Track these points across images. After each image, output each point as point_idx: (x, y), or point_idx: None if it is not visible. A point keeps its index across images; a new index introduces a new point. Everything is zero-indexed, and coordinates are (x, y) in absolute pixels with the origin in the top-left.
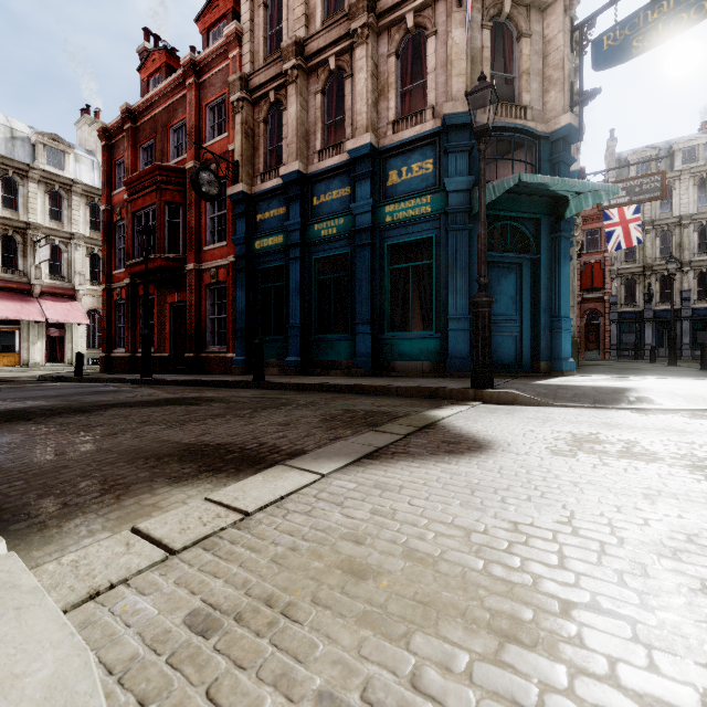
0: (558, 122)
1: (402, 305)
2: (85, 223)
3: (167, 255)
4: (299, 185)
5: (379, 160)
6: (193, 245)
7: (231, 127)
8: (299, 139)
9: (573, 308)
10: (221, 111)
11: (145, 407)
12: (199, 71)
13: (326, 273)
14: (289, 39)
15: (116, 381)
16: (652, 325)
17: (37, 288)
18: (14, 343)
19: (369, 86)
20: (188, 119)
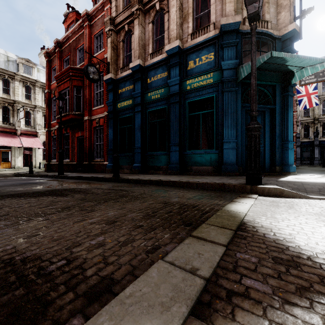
0: (287, 28)
1: (196, 135)
2: (42, 101)
3: (74, 112)
4: (140, 72)
5: (183, 56)
6: (87, 107)
7: (106, 45)
8: (140, 48)
9: None
10: (101, 38)
11: (29, 197)
12: (90, 18)
13: (154, 119)
14: None
15: (46, 176)
16: (318, 148)
17: (18, 131)
18: (8, 157)
19: (178, 15)
20: (85, 43)
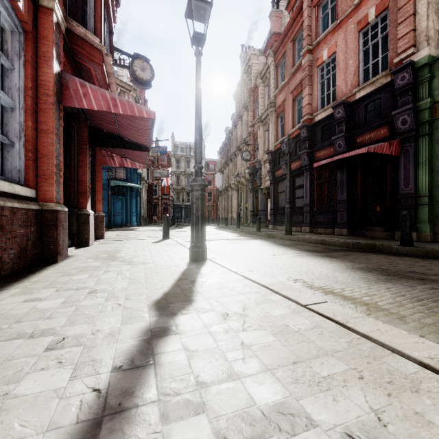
0: None
1: None
2: None
3: None
4: None
5: None
6: None
7: None
8: None
9: (143, 208)
10: None
11: None
12: None
13: None
14: None
15: None
16: (184, 210)
17: None
18: None
19: None
20: None
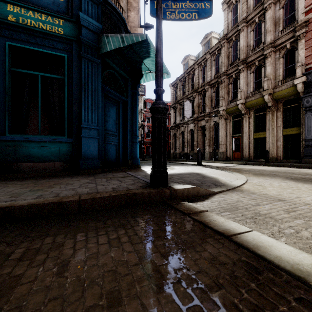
0: (137, 29)
1: (27, 110)
2: None
3: None
4: None
5: None
6: None
7: None
8: None
9: None
10: None
11: None
12: None
13: None
14: None
15: None
16: None
17: None
18: None
19: None
20: None
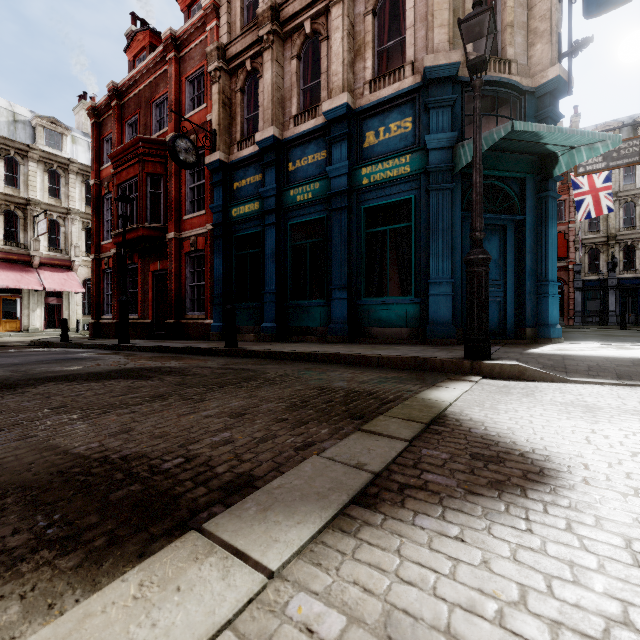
0: (545, 75)
1: (379, 270)
2: (81, 200)
3: (149, 225)
4: (275, 150)
5: (355, 122)
6: (174, 215)
7: (209, 98)
8: (275, 105)
9: None
10: (200, 83)
11: (86, 381)
12: (179, 45)
13: (302, 239)
14: (265, 4)
15: (95, 347)
16: (615, 292)
17: (36, 260)
18: (16, 310)
19: (345, 46)
20: (169, 93)
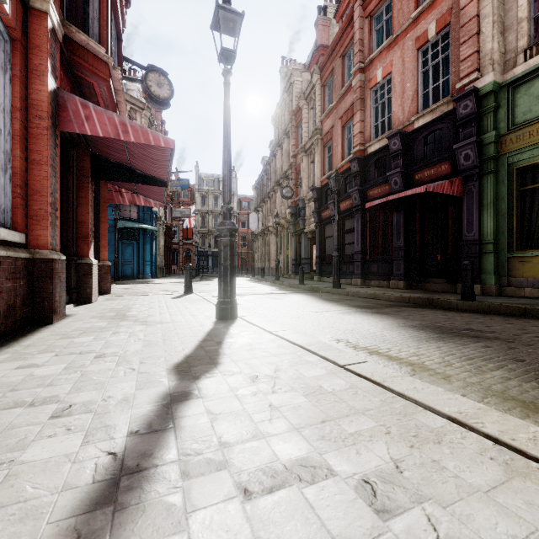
0: None
1: None
2: None
3: None
4: None
5: None
6: None
7: None
8: None
9: (159, 255)
10: None
11: None
12: None
13: None
14: None
15: None
16: (211, 257)
17: None
18: None
19: None
20: None
